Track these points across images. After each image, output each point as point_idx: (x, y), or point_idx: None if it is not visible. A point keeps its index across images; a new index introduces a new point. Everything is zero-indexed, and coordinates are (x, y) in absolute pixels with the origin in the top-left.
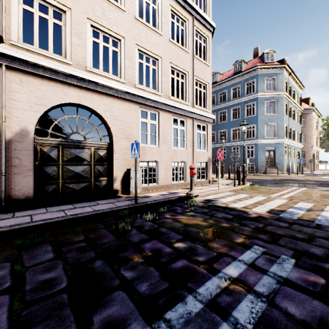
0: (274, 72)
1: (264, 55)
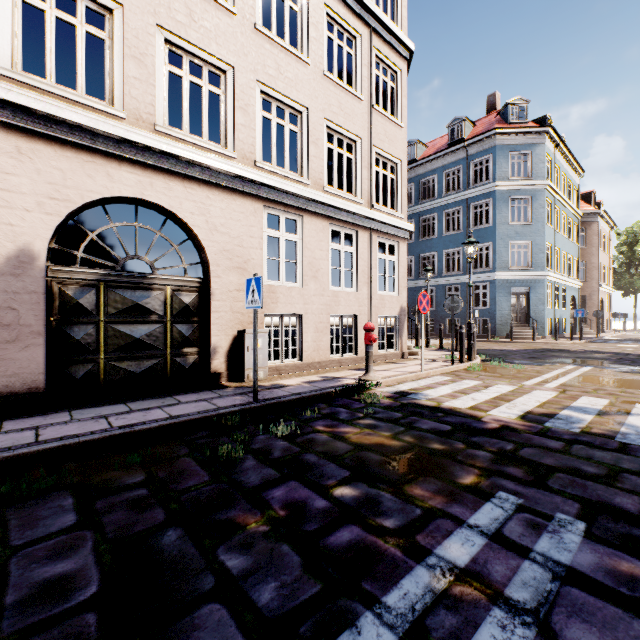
0: (528, 141)
1: (508, 109)
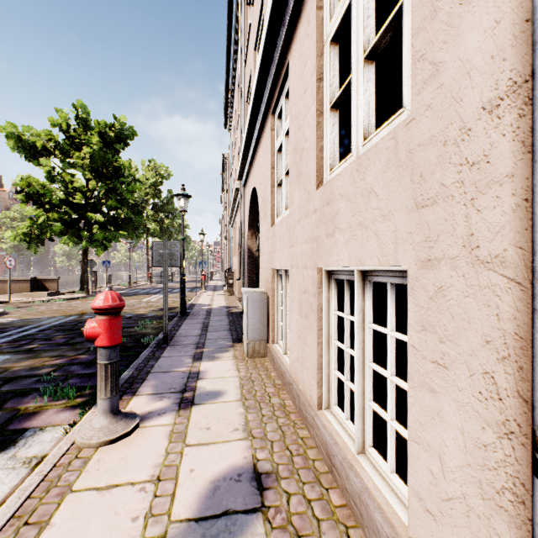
0: None
1: None
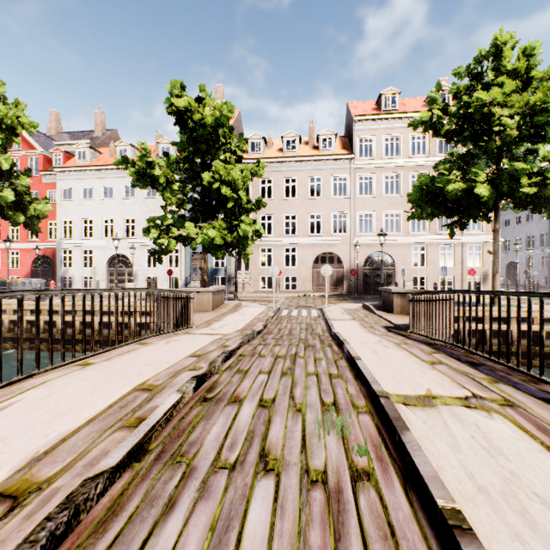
0: None
1: None
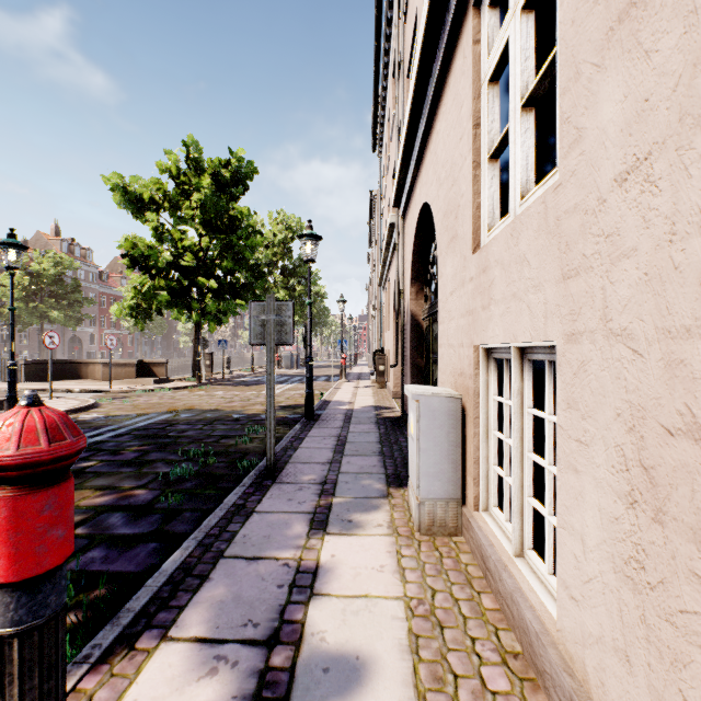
0: None
1: None
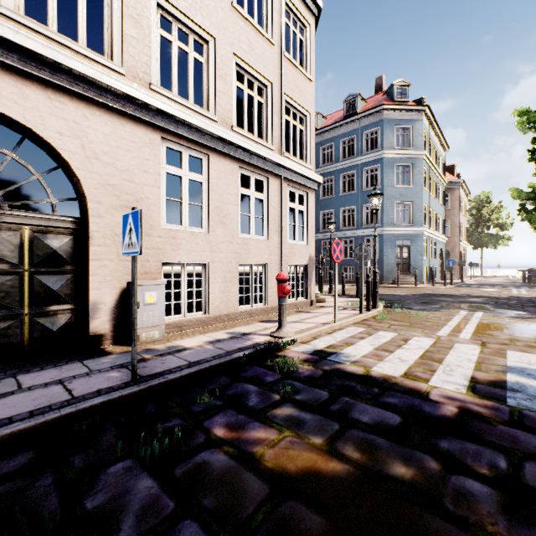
0: (409, 117)
1: (393, 89)
